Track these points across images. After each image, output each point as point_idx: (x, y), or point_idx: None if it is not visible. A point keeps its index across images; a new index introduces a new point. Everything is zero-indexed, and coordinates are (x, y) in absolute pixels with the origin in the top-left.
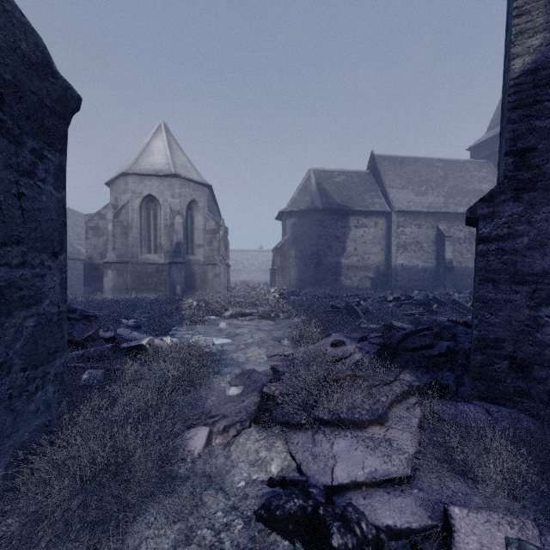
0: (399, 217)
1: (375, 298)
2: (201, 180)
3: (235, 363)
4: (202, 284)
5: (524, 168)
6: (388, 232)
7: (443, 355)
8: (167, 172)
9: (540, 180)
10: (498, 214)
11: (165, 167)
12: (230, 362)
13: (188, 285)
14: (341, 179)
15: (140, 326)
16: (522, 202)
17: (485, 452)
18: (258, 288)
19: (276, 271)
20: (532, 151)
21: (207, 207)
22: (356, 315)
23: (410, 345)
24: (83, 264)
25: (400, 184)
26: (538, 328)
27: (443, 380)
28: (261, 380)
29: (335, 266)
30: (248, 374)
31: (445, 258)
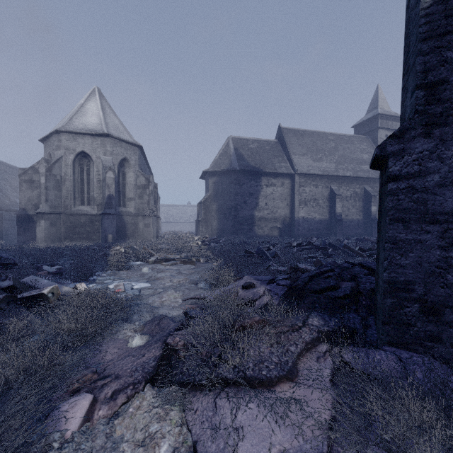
0: (300, 179)
1: (282, 244)
2: (132, 141)
3: (149, 307)
4: (133, 233)
5: (435, 102)
6: (292, 190)
7: (348, 296)
8: (99, 131)
9: (452, 113)
10: (409, 151)
11: (98, 127)
12: (144, 307)
13: (120, 234)
14: (255, 146)
15: (61, 273)
16: (433, 138)
17: (407, 414)
18: (184, 236)
19: (200, 222)
20: (443, 84)
21: (138, 165)
22: (266, 259)
23: (315, 286)
24: (17, 214)
25: (302, 152)
26: (449, 269)
27: (349, 322)
28: (169, 327)
29: (250, 218)
30: (158, 320)
31: (336, 212)
